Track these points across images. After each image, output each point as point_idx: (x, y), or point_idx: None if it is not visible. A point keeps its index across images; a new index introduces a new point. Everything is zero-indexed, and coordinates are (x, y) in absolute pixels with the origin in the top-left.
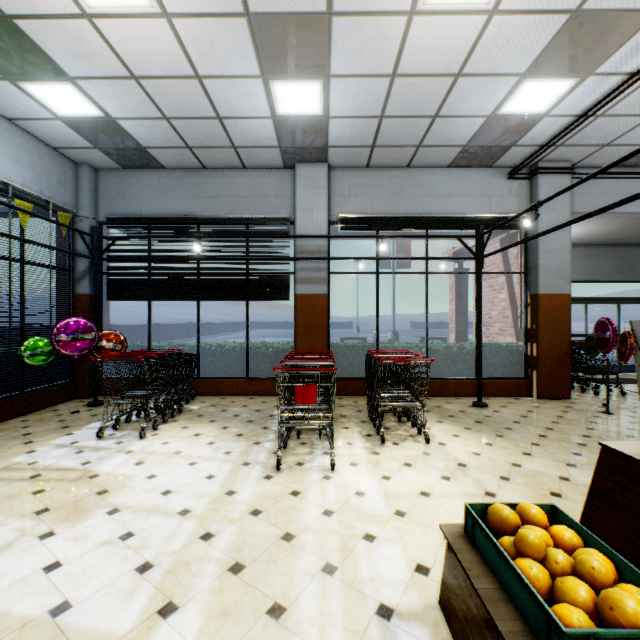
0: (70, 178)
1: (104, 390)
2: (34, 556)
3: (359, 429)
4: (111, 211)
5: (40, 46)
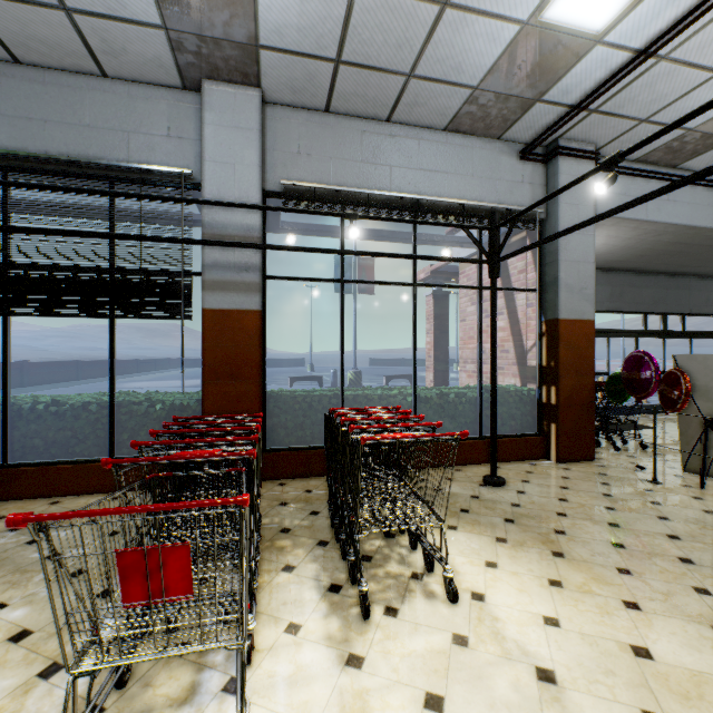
0: None
1: None
2: None
3: (315, 569)
4: None
5: None
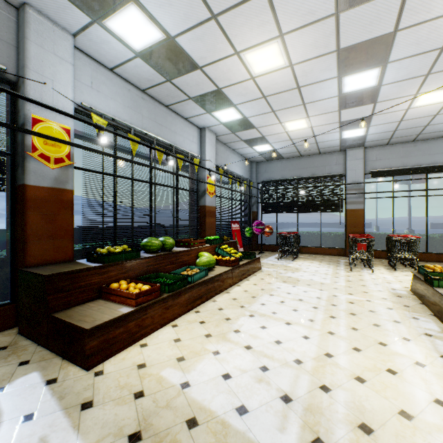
0: (250, 168)
1: (259, 249)
2: (295, 274)
3: (383, 267)
4: (262, 178)
5: (267, 139)
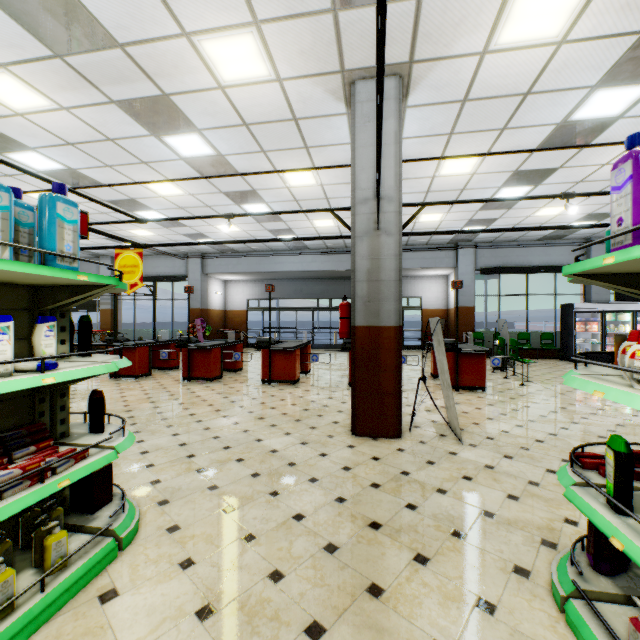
0: None
1: None
2: None
3: None
4: None
5: None
